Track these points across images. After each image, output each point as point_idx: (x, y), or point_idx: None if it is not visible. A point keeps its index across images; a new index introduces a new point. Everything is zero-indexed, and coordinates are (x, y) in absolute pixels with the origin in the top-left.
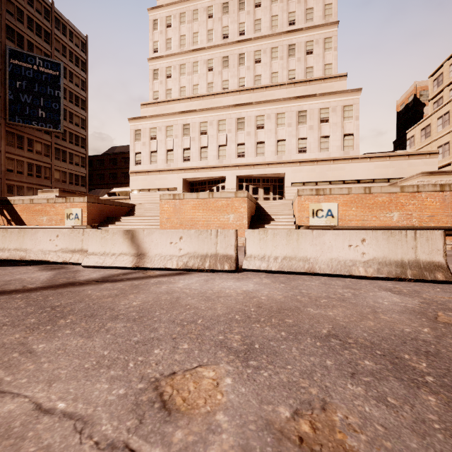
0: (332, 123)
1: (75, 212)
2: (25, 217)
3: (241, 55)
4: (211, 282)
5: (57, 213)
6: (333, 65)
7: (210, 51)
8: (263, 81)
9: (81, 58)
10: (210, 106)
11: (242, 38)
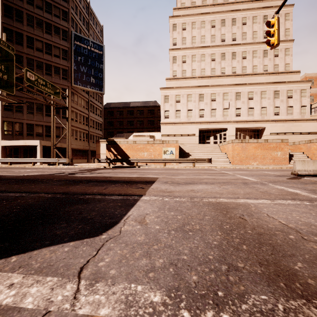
0: (294, 99)
1: (170, 149)
2: (129, 152)
3: (233, 53)
4: None
5: (155, 150)
6: (290, 64)
7: (213, 49)
8: (248, 70)
9: (100, 40)
10: (215, 83)
11: (234, 43)
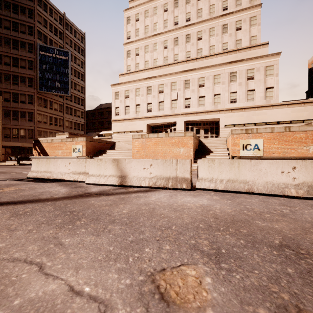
0: (256, 79)
1: (78, 147)
2: (48, 150)
3: (187, 35)
4: (174, 197)
5: (67, 148)
6: (257, 36)
7: (165, 35)
8: (204, 53)
9: (81, 47)
10: (165, 73)
11: (188, 23)
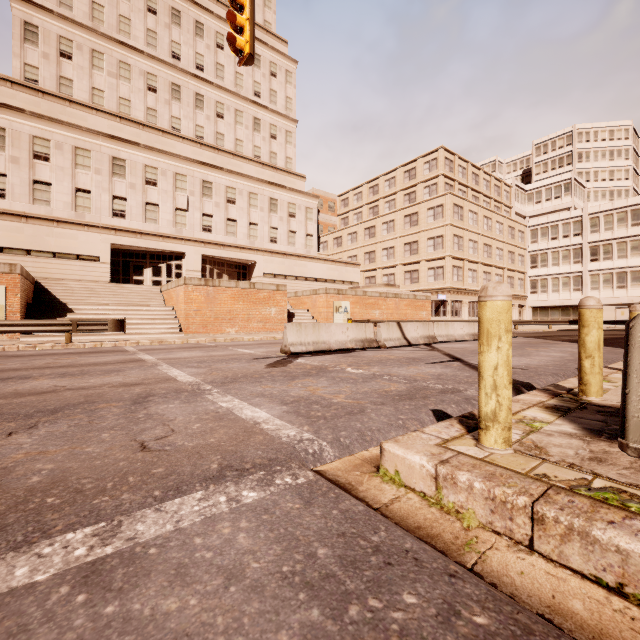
0: (298, 220)
1: None
2: None
3: (198, 95)
4: (452, 345)
5: None
6: (293, 161)
7: (151, 62)
8: (227, 144)
9: None
10: (155, 144)
11: (200, 74)
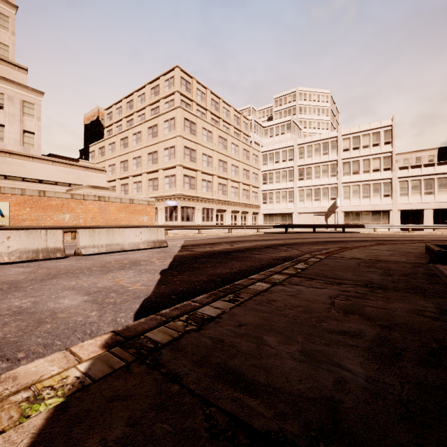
0: (8, 112)
1: None
2: None
3: None
4: None
5: None
6: (11, 49)
7: None
8: None
9: None
10: None
11: None
